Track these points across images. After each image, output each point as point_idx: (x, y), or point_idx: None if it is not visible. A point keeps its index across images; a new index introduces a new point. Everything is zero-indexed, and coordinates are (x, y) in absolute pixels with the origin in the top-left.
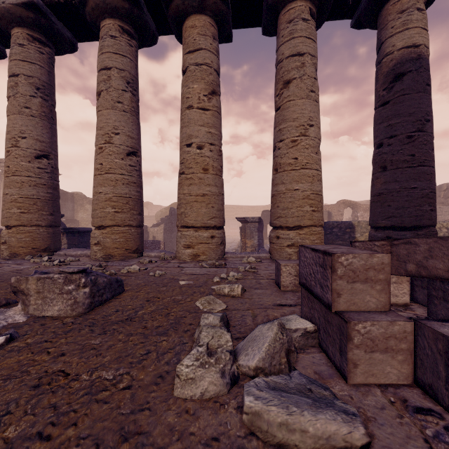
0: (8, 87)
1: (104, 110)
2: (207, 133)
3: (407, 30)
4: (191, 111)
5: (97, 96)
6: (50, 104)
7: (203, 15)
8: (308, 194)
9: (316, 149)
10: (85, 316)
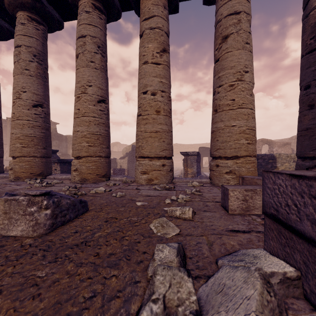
0: (14, 55)
1: (80, 68)
2: (159, 82)
3: None
4: (146, 65)
5: (76, 58)
6: (43, 67)
7: None
8: (244, 129)
9: (251, 92)
10: (45, 237)
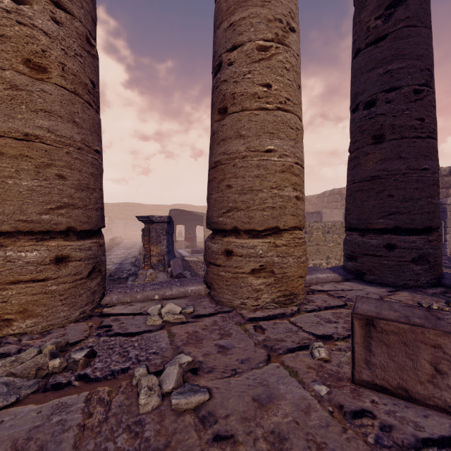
0: None
1: None
2: None
3: None
4: None
5: None
6: None
7: None
8: (290, 163)
9: (299, 80)
10: None
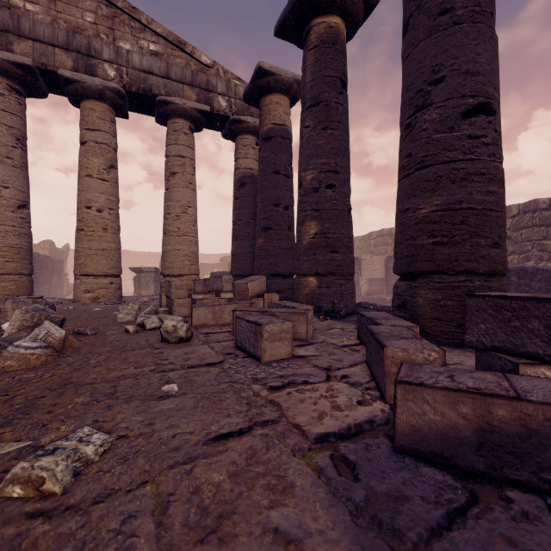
0: None
1: None
2: (106, 200)
3: (247, 159)
4: (91, 179)
5: None
6: None
7: (103, 102)
8: (187, 253)
9: (194, 223)
10: None
